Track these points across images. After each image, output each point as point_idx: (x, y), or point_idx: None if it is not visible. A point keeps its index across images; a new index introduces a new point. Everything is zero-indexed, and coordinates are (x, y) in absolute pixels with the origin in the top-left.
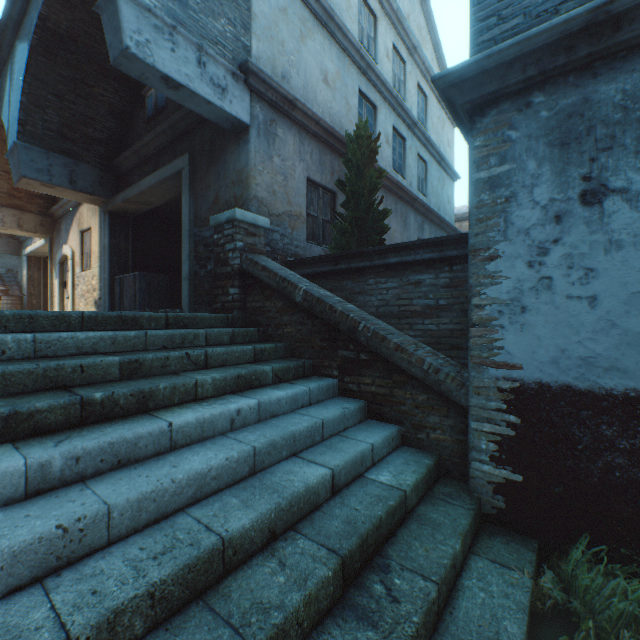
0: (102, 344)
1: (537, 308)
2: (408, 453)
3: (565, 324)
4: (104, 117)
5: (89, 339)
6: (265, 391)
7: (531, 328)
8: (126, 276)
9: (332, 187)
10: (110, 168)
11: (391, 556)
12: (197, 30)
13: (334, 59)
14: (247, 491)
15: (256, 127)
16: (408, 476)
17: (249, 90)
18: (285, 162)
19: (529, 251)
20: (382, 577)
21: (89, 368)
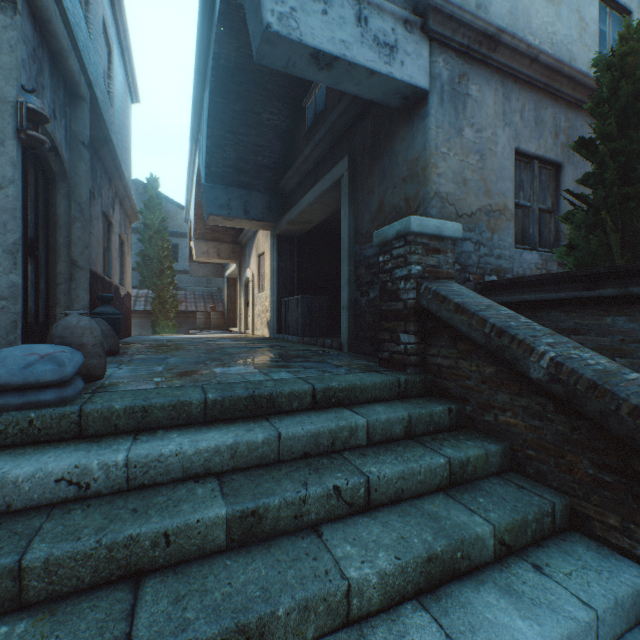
0: (217, 459)
1: None
2: None
3: None
4: (270, 142)
5: (199, 453)
6: (488, 609)
7: None
8: (290, 299)
9: (555, 156)
10: (276, 192)
11: None
12: None
13: None
14: None
15: (437, 91)
16: None
17: (427, 39)
18: (480, 133)
19: None
20: None
21: (178, 535)
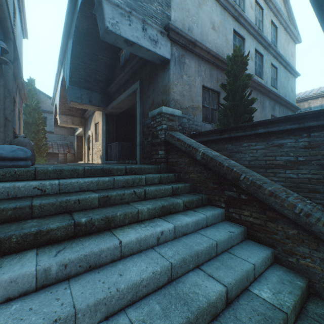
0: (91, 185)
1: None
2: (281, 271)
3: None
4: (103, 69)
5: (85, 183)
6: (178, 217)
7: None
8: (112, 144)
9: (217, 89)
10: (106, 93)
11: None
12: (142, 12)
13: (218, 14)
14: (166, 299)
15: (173, 60)
16: (286, 297)
17: (169, 40)
18: (189, 78)
19: None
20: None
21: (82, 201)
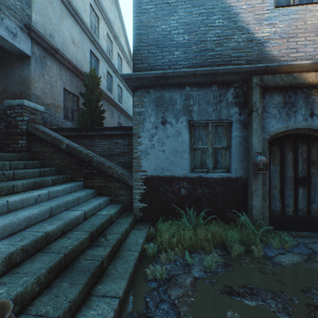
0: None
1: (151, 153)
2: (113, 205)
3: (158, 158)
4: None
5: None
6: (50, 188)
7: (150, 159)
8: None
9: (77, 94)
10: None
11: (107, 232)
12: None
13: (78, 33)
14: (50, 221)
15: (35, 58)
16: (113, 211)
17: (31, 38)
18: (52, 78)
19: (149, 136)
20: (104, 237)
21: None
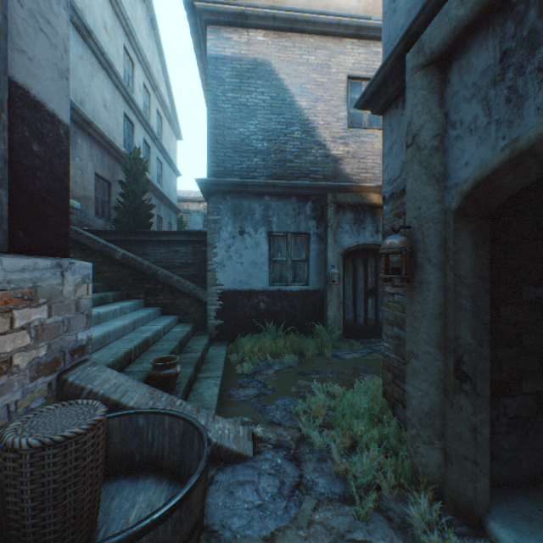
0: None
1: (228, 265)
2: (183, 324)
3: (235, 270)
4: None
5: None
6: (116, 304)
7: (227, 272)
8: None
9: (109, 179)
10: None
11: (189, 345)
12: None
13: (110, 91)
14: (139, 332)
15: None
16: (187, 328)
17: None
18: (83, 161)
19: (226, 247)
20: (189, 348)
21: None
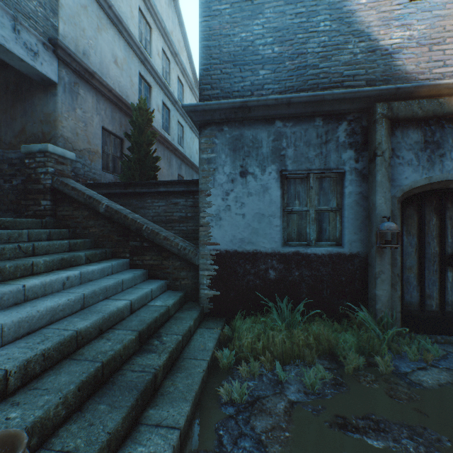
0: None
1: (225, 218)
2: (171, 293)
3: (235, 225)
4: None
5: None
6: (82, 267)
7: (223, 227)
8: None
9: (121, 135)
10: None
11: (162, 332)
12: (12, 4)
13: (122, 49)
14: (83, 315)
15: (63, 85)
16: (170, 301)
17: (57, 58)
18: (86, 114)
19: (223, 193)
20: (158, 339)
21: None
